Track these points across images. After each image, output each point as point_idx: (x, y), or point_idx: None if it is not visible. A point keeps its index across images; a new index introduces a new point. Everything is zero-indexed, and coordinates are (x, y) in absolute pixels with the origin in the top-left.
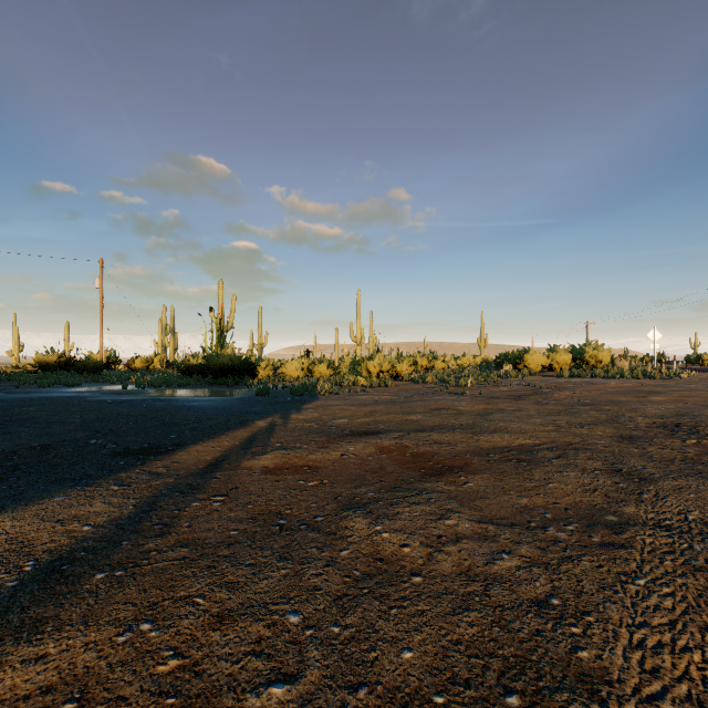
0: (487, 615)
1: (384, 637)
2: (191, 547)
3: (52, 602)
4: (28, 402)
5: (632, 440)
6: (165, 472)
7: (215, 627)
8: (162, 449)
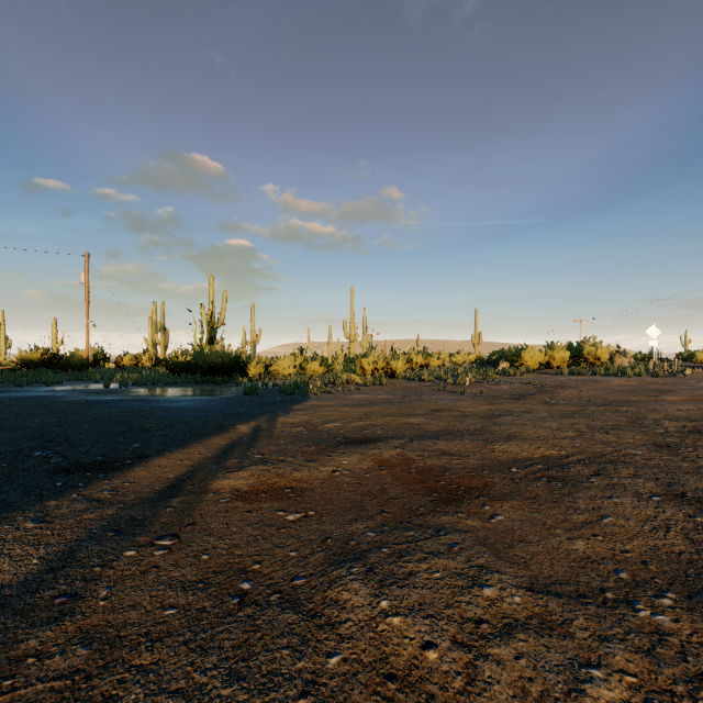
0: None
1: None
2: (96, 644)
3: None
4: None
5: (672, 450)
6: (109, 498)
7: None
8: (117, 463)
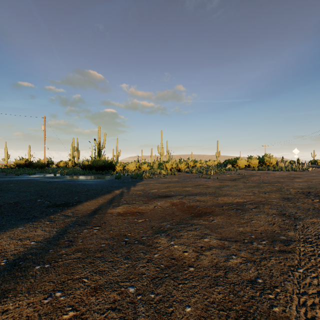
0: (226, 288)
1: (176, 300)
2: (82, 252)
3: (13, 281)
4: (10, 182)
5: (288, 200)
6: (71, 215)
7: (92, 294)
8: (70, 204)
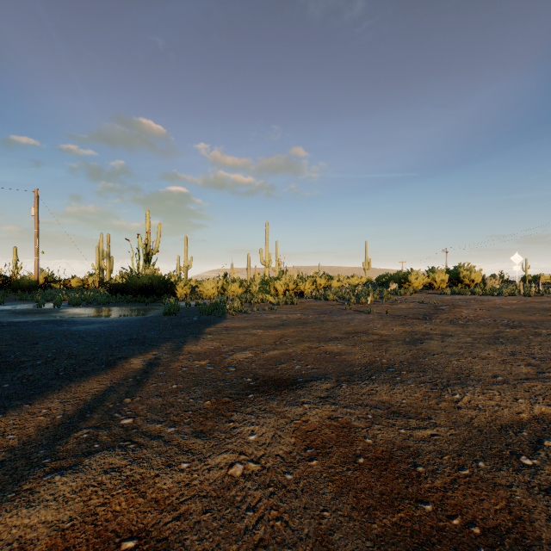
0: None
1: None
2: None
3: None
4: None
5: None
6: None
7: None
8: None
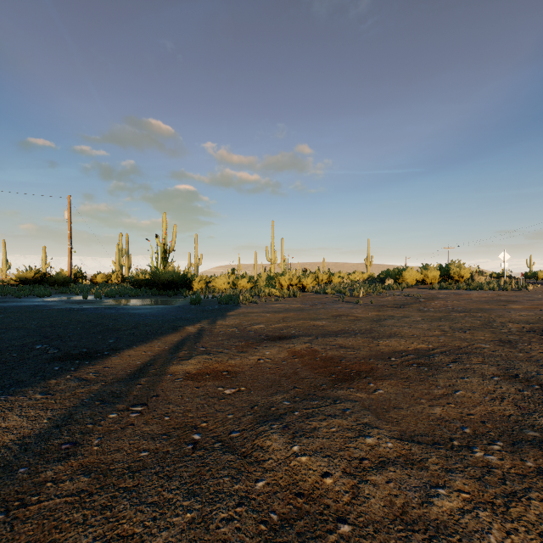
0: None
1: None
2: (93, 474)
3: None
4: (1, 310)
5: (512, 344)
6: (94, 378)
7: None
8: (98, 354)
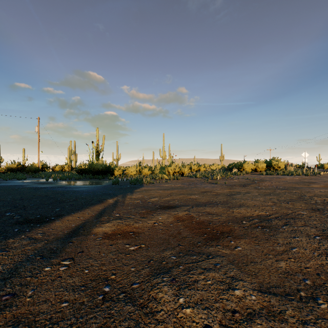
0: None
1: None
2: (21, 326)
3: None
4: None
5: (320, 212)
6: (40, 238)
7: None
8: (47, 219)
